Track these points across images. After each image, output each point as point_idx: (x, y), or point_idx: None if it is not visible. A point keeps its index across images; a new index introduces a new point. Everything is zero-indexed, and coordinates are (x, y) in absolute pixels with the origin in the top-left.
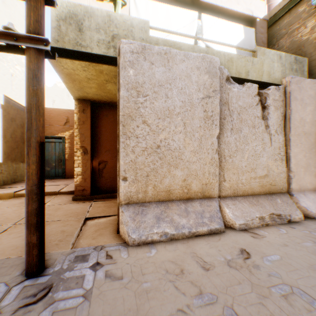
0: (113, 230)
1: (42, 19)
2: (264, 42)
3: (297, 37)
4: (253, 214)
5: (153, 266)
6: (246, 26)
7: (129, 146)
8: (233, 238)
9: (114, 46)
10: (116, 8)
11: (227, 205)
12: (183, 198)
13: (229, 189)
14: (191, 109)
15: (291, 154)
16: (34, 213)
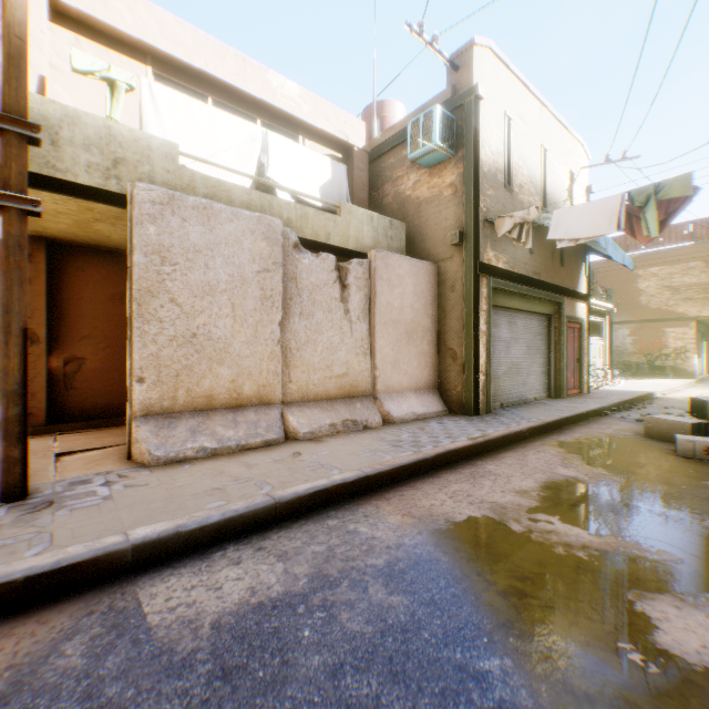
0: (120, 459)
1: (27, 169)
2: (365, 183)
3: (402, 188)
4: (323, 421)
5: (187, 474)
6: (340, 154)
7: (148, 334)
8: (292, 446)
9: (119, 175)
10: (116, 95)
11: (293, 413)
12: (232, 406)
13: (297, 393)
14: (242, 286)
15: (377, 347)
16: (18, 419)
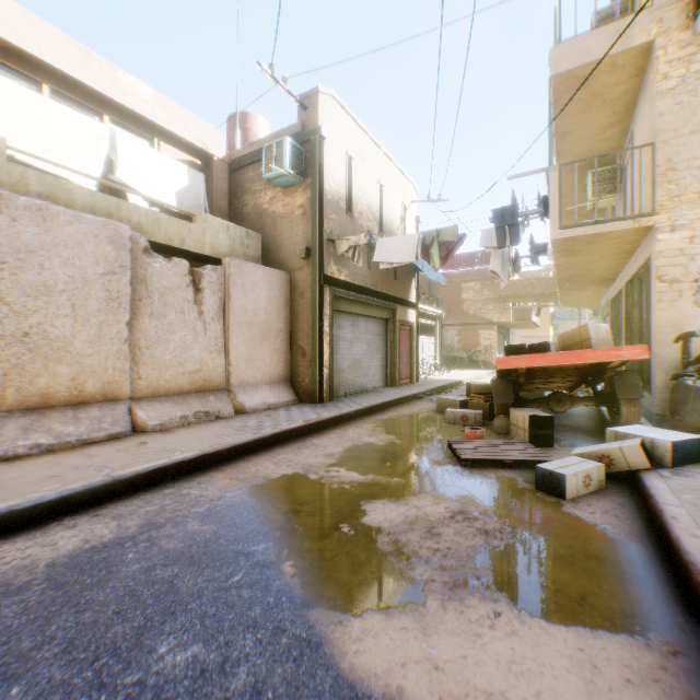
0: None
1: None
2: (225, 191)
3: (260, 201)
4: (175, 413)
5: (20, 469)
6: (200, 160)
7: None
8: (140, 437)
9: None
10: None
11: (142, 407)
12: (74, 403)
13: (147, 389)
14: (86, 287)
15: (231, 345)
16: None
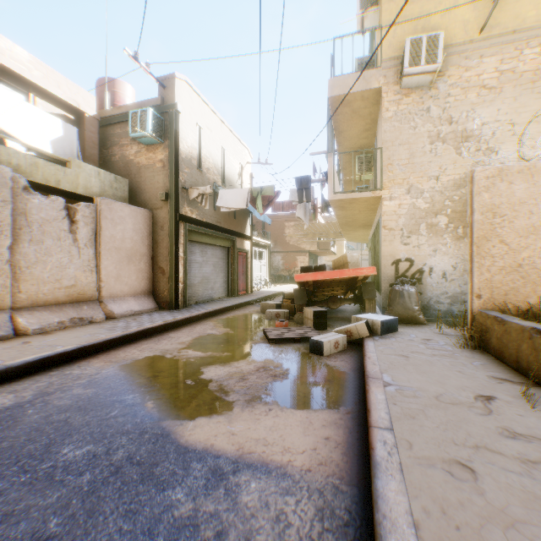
0: None
1: None
2: (96, 142)
3: (127, 153)
4: (53, 319)
5: None
6: (73, 115)
7: None
8: (22, 339)
9: None
10: None
11: (23, 315)
12: None
13: (28, 301)
14: None
15: (103, 266)
16: None
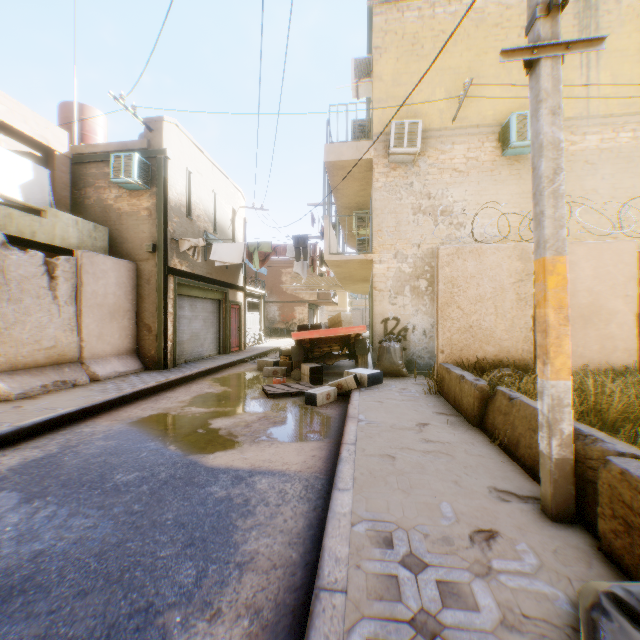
0: None
1: None
2: (68, 183)
3: (106, 197)
4: (36, 383)
5: None
6: (41, 153)
7: None
8: (9, 404)
9: None
10: None
11: (5, 380)
12: None
13: (7, 364)
14: None
15: (85, 324)
16: None
